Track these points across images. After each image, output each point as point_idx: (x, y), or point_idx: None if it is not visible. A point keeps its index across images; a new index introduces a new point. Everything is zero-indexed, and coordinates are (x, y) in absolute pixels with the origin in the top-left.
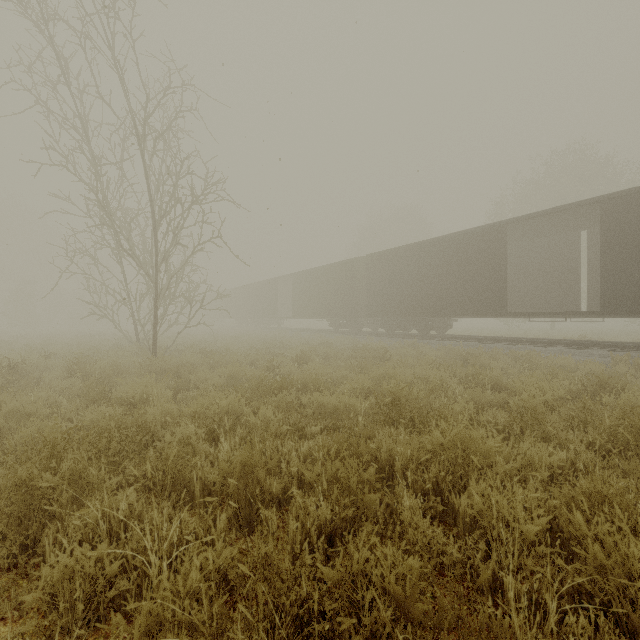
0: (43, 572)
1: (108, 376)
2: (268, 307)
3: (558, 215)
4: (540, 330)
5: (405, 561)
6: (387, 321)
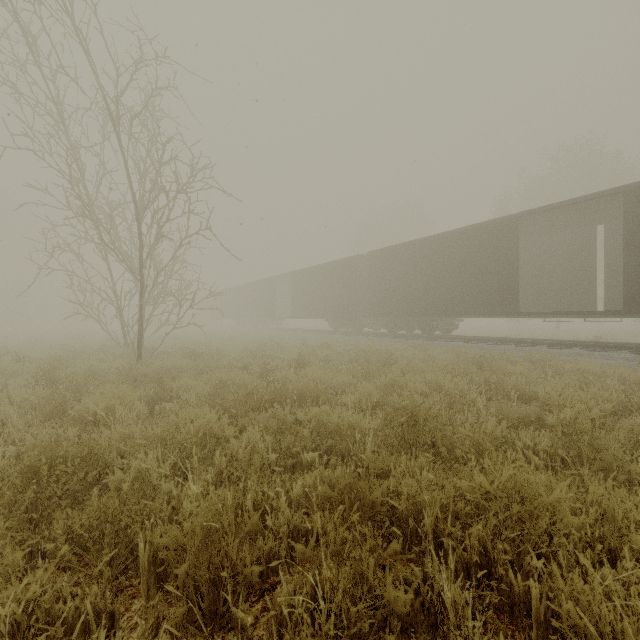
0: None
1: (79, 384)
2: (266, 307)
3: (573, 208)
4: (545, 330)
5: None
6: (389, 321)
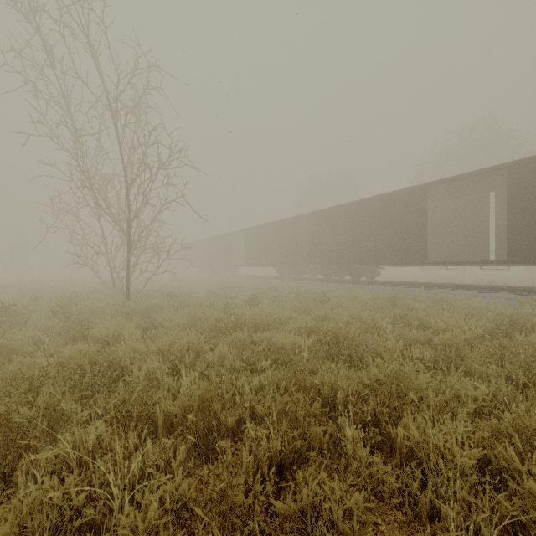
0: (12, 506)
1: (87, 316)
2: (224, 257)
3: (470, 179)
4: (453, 276)
5: (352, 497)
6: (325, 269)
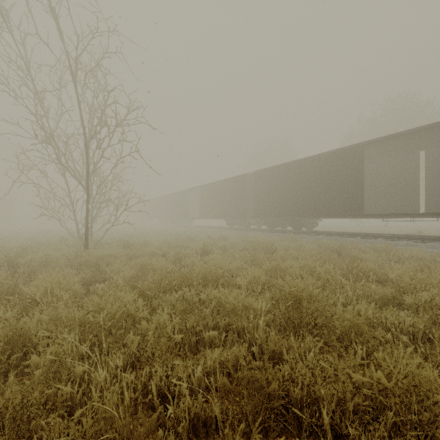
0: None
1: (34, 268)
2: (182, 210)
3: (403, 138)
4: (377, 227)
5: None
6: (269, 220)
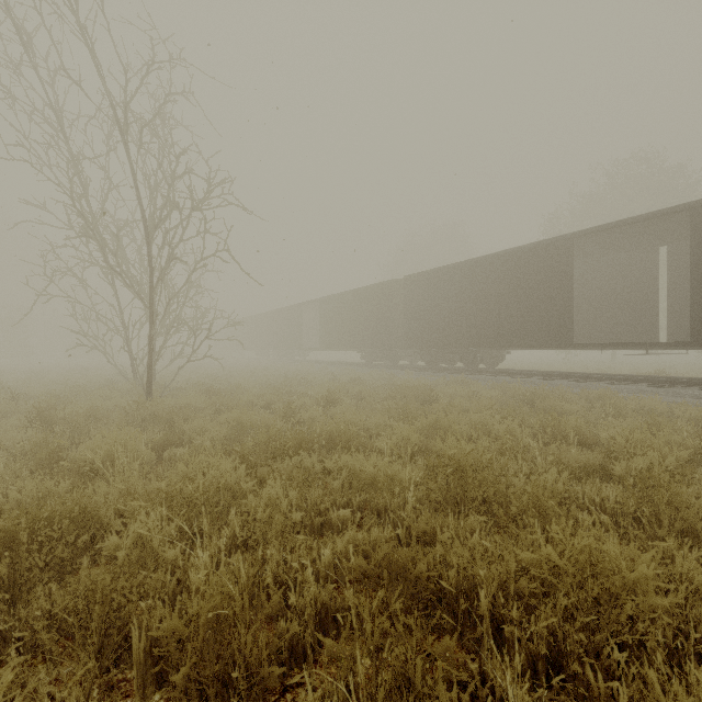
0: None
1: (78, 426)
2: (292, 337)
3: (634, 227)
4: (600, 363)
5: None
6: (428, 353)
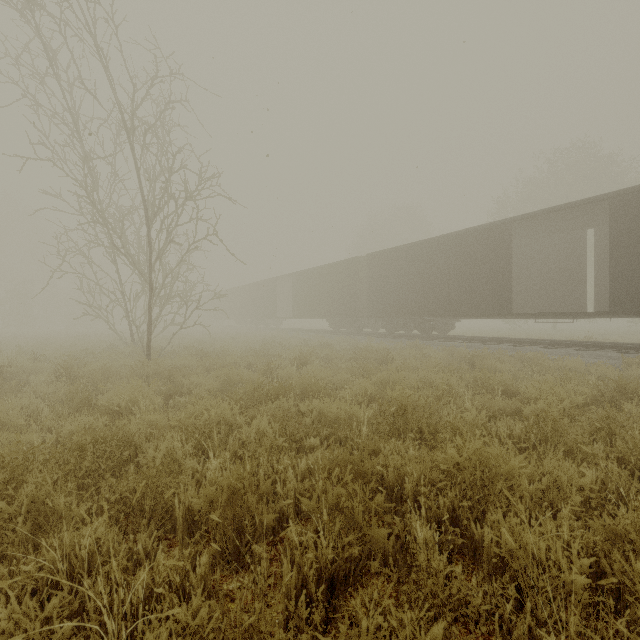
0: None
1: (97, 380)
2: (267, 307)
3: (564, 213)
4: (542, 330)
5: (428, 636)
6: (388, 321)
